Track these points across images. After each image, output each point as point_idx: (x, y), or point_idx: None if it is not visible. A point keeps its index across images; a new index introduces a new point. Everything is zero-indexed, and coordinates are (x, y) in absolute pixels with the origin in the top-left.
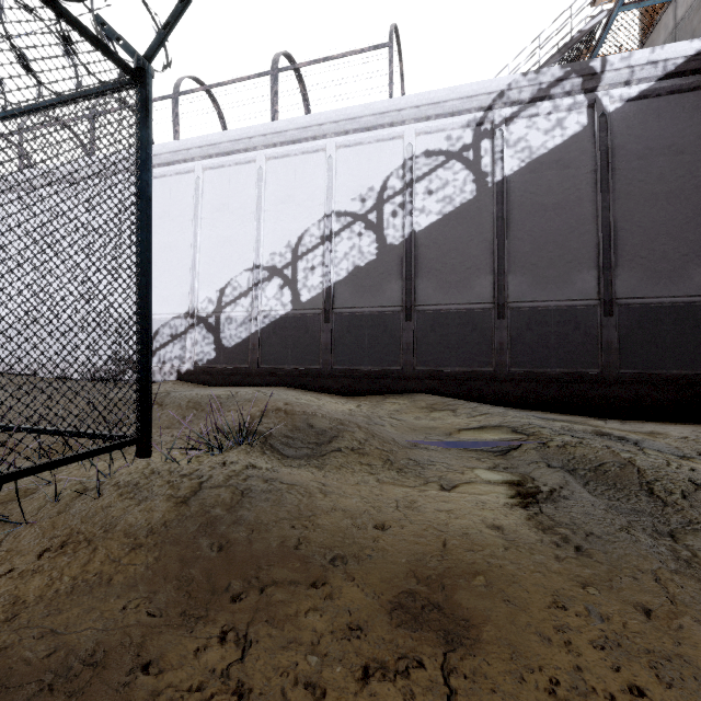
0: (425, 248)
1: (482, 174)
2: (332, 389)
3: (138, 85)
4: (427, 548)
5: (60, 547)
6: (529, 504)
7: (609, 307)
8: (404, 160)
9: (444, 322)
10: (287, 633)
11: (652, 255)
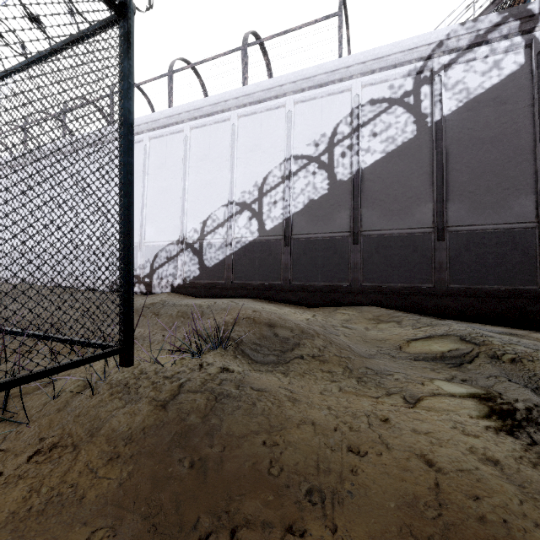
0: (370, 182)
1: (422, 116)
2: (291, 301)
3: (121, 20)
4: (417, 490)
5: (49, 449)
6: (514, 431)
7: None
8: (352, 109)
9: (387, 245)
10: None
11: None
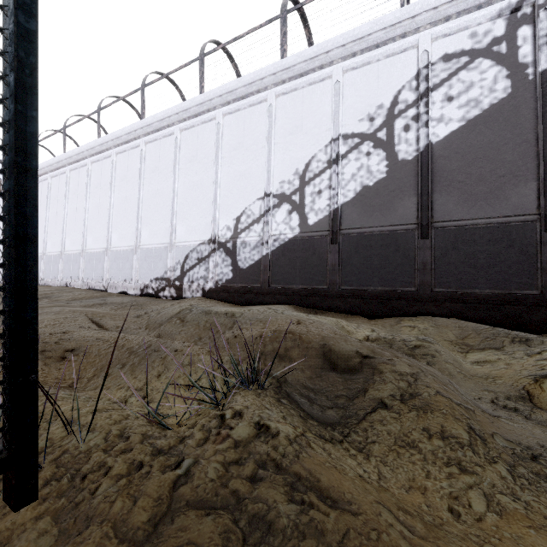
0: (444, 159)
1: (519, 67)
2: (339, 309)
3: None
4: None
5: None
6: None
7: None
8: (418, 69)
9: (469, 239)
10: None
11: None
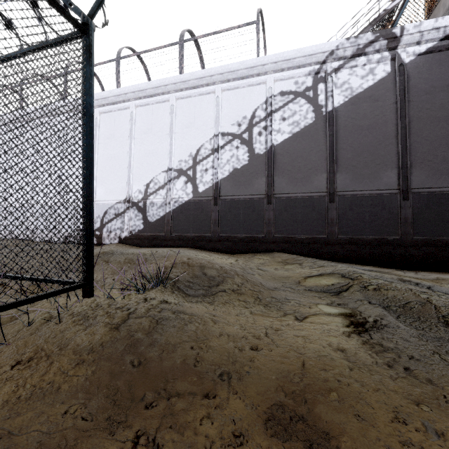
0: (280, 156)
1: (319, 106)
2: (219, 249)
3: (84, 36)
4: (291, 367)
5: (28, 361)
6: (361, 332)
7: (406, 194)
8: (266, 98)
9: (293, 205)
10: (186, 438)
11: (435, 159)
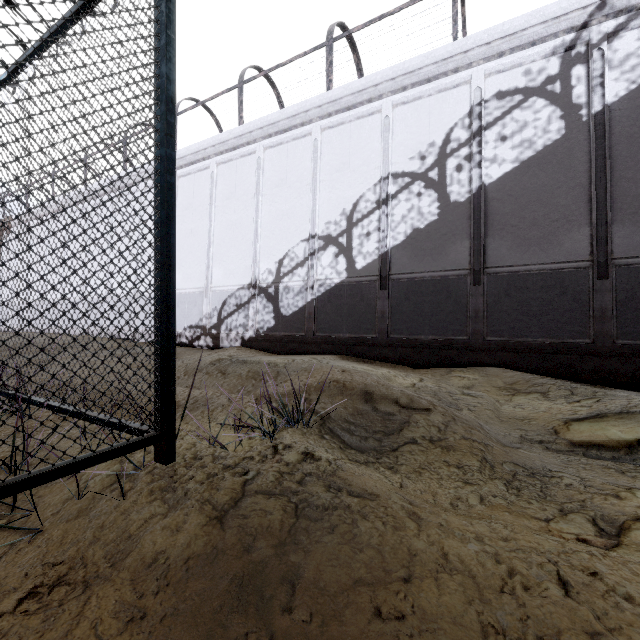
0: (497, 202)
1: (573, 107)
2: (389, 359)
3: None
4: None
5: (50, 587)
6: None
7: None
8: (471, 107)
9: (522, 285)
10: None
11: None
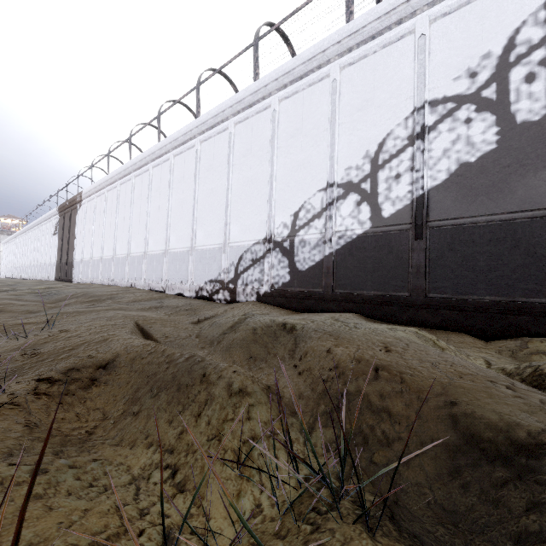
0: None
1: None
2: (426, 323)
3: None
4: None
5: None
6: None
7: None
8: None
9: None
10: None
11: None
